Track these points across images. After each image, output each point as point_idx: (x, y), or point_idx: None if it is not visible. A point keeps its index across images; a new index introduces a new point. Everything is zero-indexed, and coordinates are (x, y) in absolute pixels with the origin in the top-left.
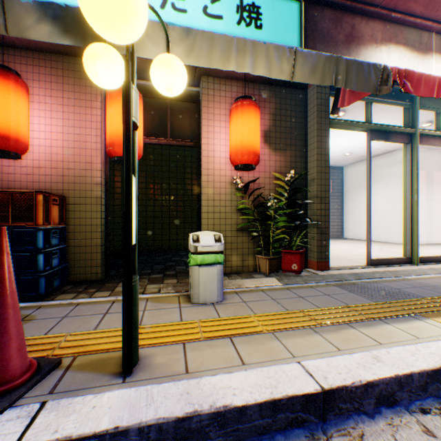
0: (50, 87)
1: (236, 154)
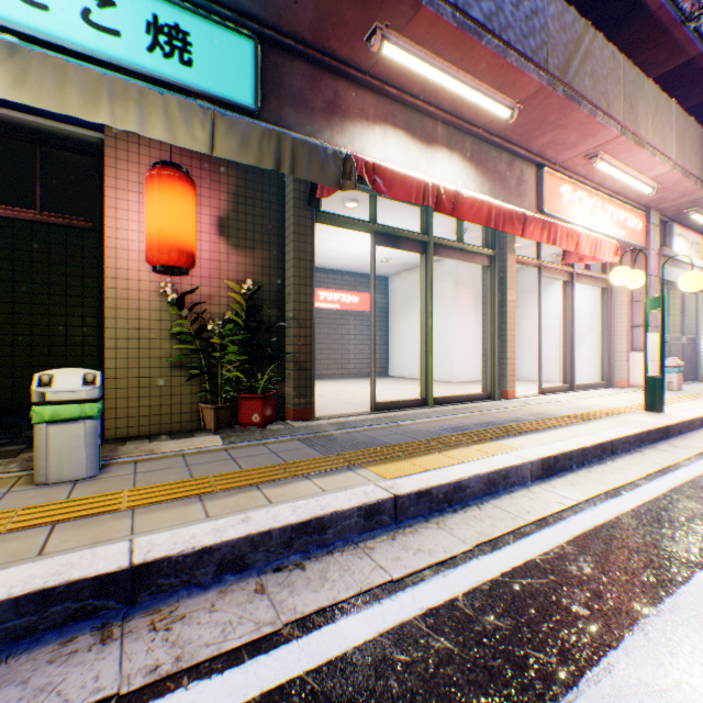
0: None
1: (152, 249)
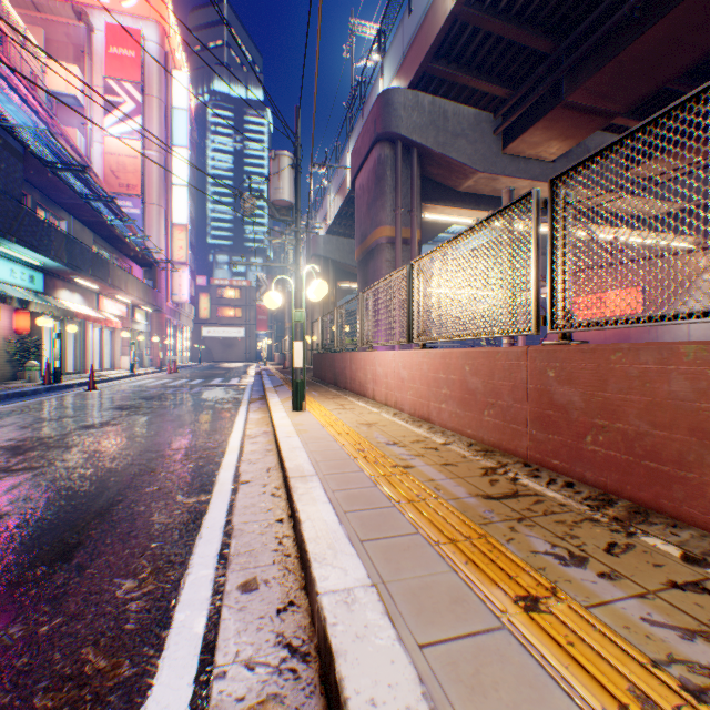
0: None
1: (26, 330)
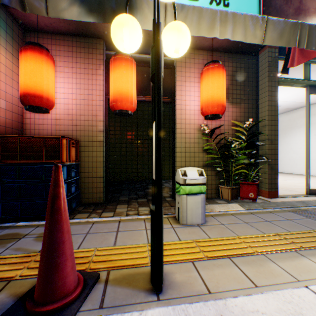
0: (67, 60)
1: (207, 106)
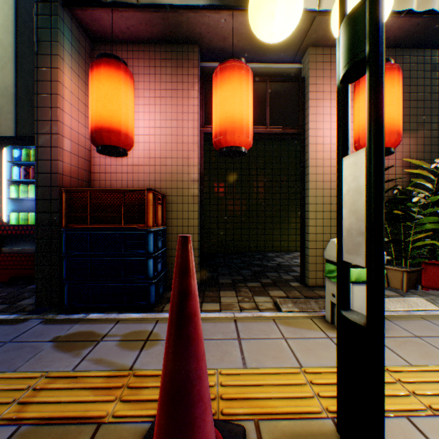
0: (148, 79)
1: None
